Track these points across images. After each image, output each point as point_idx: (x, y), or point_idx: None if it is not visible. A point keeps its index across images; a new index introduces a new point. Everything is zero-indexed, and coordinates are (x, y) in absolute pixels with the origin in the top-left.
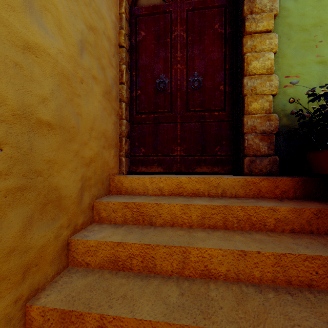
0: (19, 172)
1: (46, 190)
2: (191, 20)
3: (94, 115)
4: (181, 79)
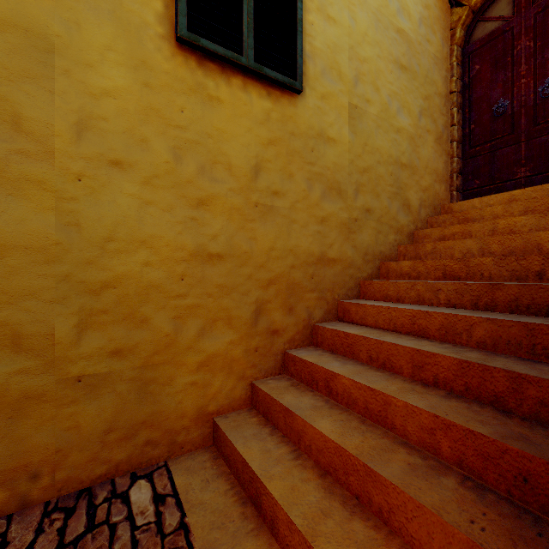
0: (395, 186)
1: (404, 199)
2: (541, 22)
3: (427, 158)
4: (526, 94)
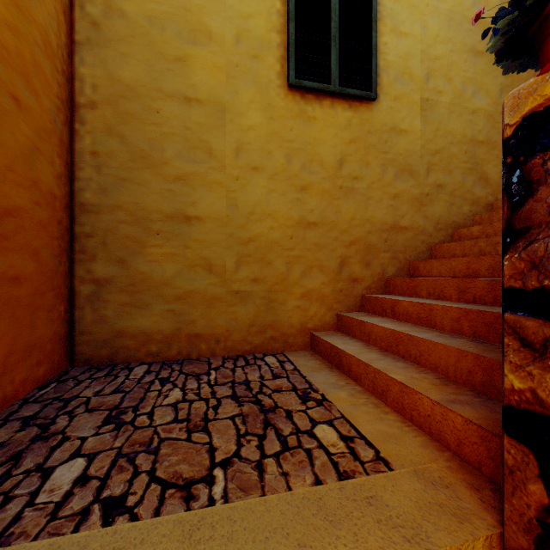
0: (470, 162)
1: (481, 173)
2: None
3: None
4: None
